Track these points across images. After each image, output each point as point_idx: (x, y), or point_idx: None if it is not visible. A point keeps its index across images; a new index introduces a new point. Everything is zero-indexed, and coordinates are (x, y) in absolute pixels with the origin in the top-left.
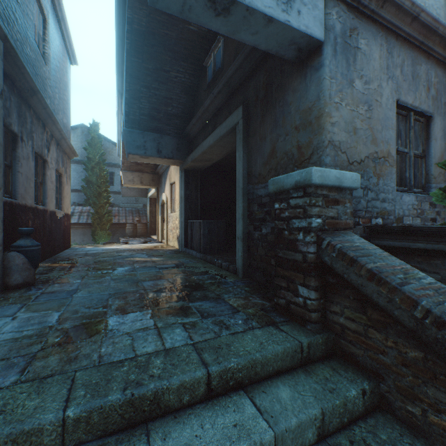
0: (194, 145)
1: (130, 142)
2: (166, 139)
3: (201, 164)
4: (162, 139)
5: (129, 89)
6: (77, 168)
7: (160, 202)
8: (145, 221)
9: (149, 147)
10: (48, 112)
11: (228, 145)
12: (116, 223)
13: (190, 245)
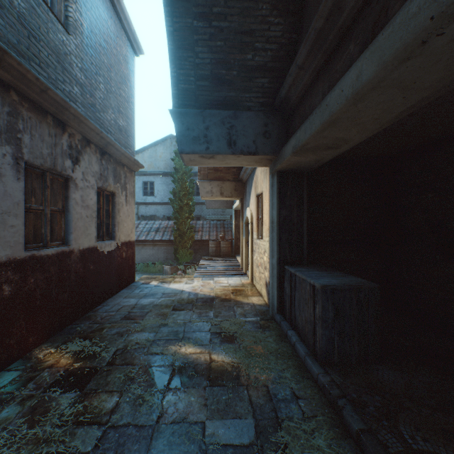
0: (299, 118)
1: (182, 132)
2: (243, 117)
3: (312, 156)
4: (235, 120)
5: (173, 29)
6: (166, 180)
7: (244, 219)
8: (229, 238)
9: (213, 137)
10: (55, 99)
11: (431, 76)
12: (199, 240)
13: (289, 317)
